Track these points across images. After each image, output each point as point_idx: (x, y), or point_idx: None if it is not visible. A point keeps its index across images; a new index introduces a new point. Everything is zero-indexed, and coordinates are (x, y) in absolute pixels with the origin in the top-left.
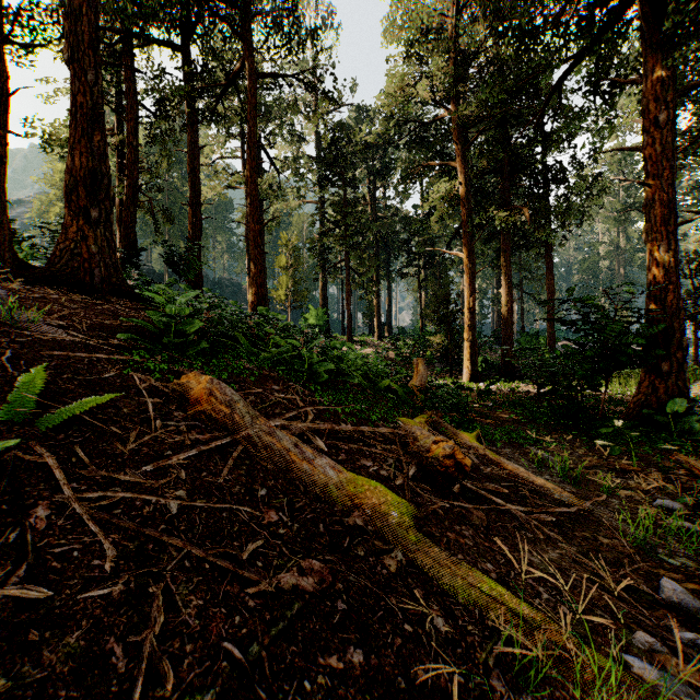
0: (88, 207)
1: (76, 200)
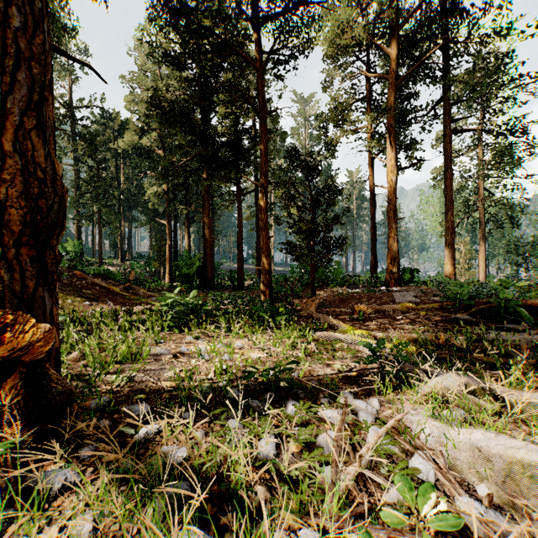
0: None
1: None
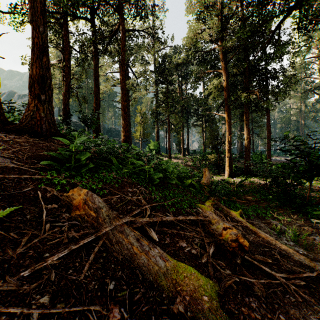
0: (39, 94)
1: (33, 91)
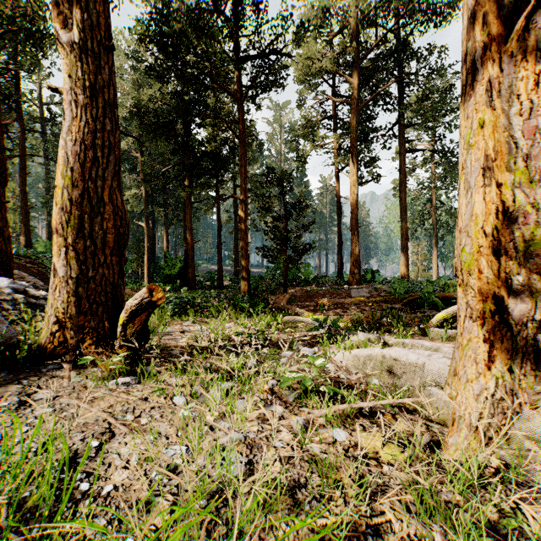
0: None
1: None
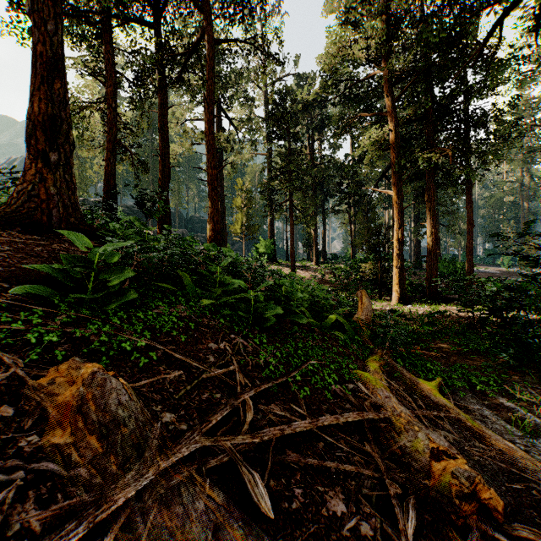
0: (46, 150)
1: (35, 144)
